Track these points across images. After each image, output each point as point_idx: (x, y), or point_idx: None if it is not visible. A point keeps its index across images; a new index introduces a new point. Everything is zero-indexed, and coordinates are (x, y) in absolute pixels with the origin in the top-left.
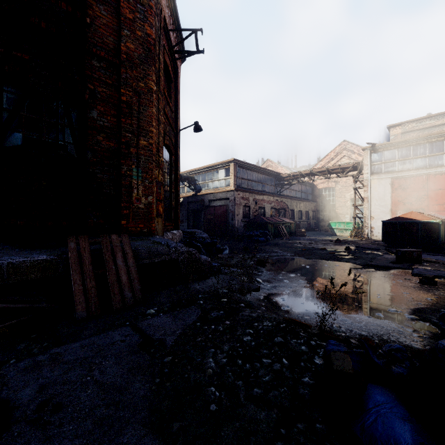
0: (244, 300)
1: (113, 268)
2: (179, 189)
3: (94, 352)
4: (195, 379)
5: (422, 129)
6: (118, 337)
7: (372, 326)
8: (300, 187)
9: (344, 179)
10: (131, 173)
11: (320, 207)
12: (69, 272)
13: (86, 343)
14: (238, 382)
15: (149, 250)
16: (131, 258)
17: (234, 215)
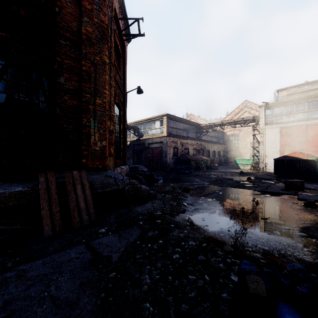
0: (173, 221)
1: (74, 196)
2: (126, 135)
3: (53, 268)
4: (133, 295)
5: (301, 92)
6: (74, 254)
7: (272, 242)
8: (213, 134)
9: (245, 128)
10: (90, 124)
11: (228, 148)
12: (40, 200)
13: (48, 260)
14: (168, 298)
15: (102, 182)
16: (88, 188)
17: (166, 154)
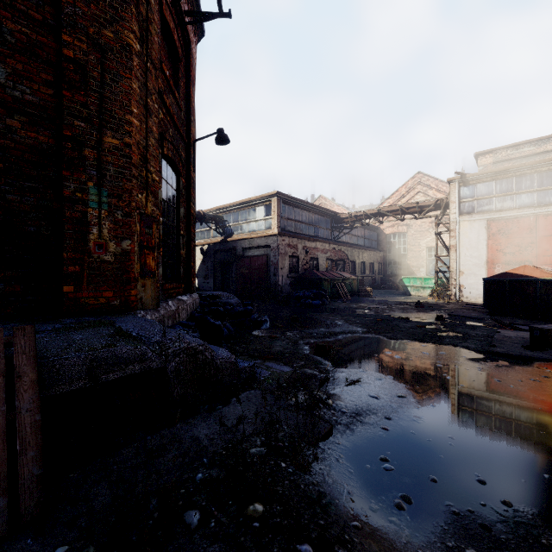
0: (306, 497)
1: None
2: (193, 231)
3: None
4: None
5: (519, 158)
6: None
7: None
8: (362, 232)
9: (418, 222)
10: (86, 196)
11: (388, 258)
12: None
13: None
14: None
15: (91, 357)
16: (30, 387)
17: (277, 268)
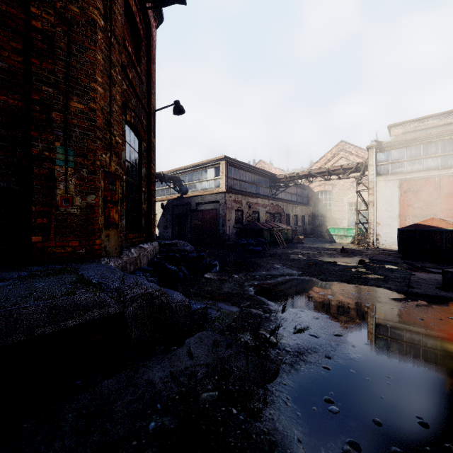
0: (258, 449)
1: None
2: (153, 188)
3: None
4: None
5: (424, 129)
6: None
7: None
8: (295, 190)
9: (341, 182)
10: (53, 155)
11: (316, 211)
12: None
13: None
14: None
15: (50, 306)
16: None
17: (225, 220)
